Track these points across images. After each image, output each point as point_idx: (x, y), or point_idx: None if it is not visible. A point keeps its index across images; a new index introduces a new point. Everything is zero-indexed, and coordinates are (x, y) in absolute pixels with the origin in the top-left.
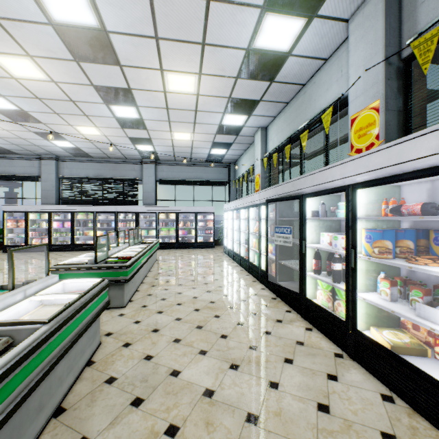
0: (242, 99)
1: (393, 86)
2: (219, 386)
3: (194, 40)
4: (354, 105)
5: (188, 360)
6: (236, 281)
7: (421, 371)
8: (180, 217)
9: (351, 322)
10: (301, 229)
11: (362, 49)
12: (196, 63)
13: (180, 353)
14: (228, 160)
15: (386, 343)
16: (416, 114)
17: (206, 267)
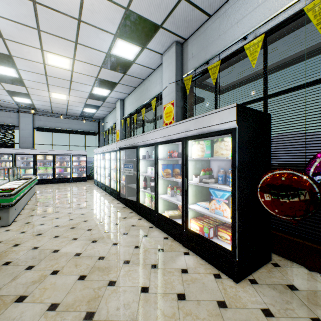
0: (106, 80)
1: (179, 95)
2: (85, 250)
3: (69, 39)
4: (165, 100)
5: (65, 244)
6: (101, 201)
7: (176, 222)
8: (57, 158)
9: (156, 210)
10: (137, 165)
11: (168, 72)
12: (71, 52)
13: (59, 242)
14: (97, 117)
15: (168, 216)
16: (189, 110)
17: (80, 194)
